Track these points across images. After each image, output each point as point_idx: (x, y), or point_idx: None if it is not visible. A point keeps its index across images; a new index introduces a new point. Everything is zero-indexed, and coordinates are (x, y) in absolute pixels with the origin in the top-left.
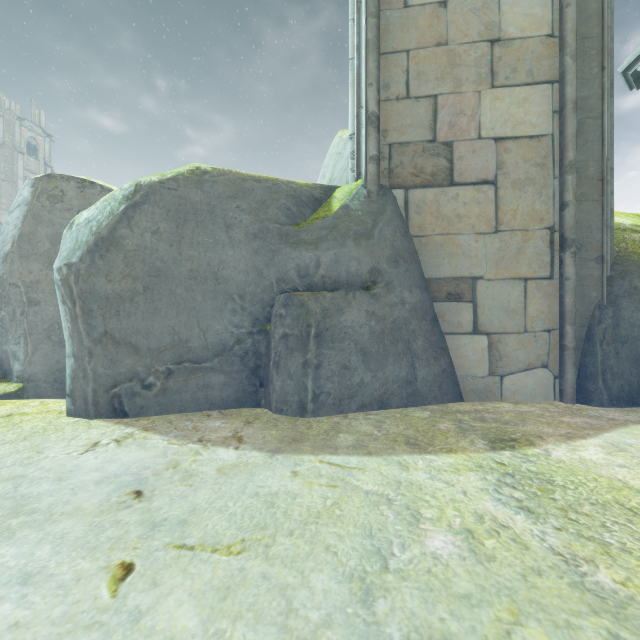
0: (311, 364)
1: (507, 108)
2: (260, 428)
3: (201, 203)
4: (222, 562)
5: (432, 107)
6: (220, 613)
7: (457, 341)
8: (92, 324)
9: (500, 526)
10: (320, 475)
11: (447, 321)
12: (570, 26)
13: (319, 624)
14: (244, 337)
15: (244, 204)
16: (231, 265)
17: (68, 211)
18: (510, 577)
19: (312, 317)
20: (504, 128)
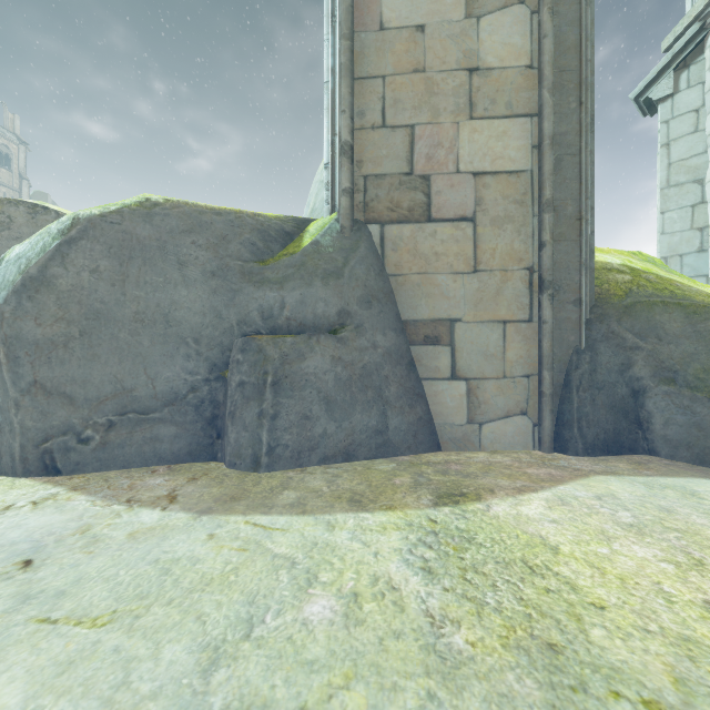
0: (267, 414)
1: (486, 141)
2: (202, 485)
3: (150, 238)
4: (80, 635)
5: (409, 138)
6: (49, 689)
7: (435, 387)
8: (19, 372)
9: (390, 588)
10: (237, 538)
11: (424, 366)
12: (547, 58)
13: (146, 696)
14: (200, 384)
15: (201, 239)
16: (185, 306)
17: (16, 240)
18: (367, 641)
19: (270, 363)
20: (483, 162)
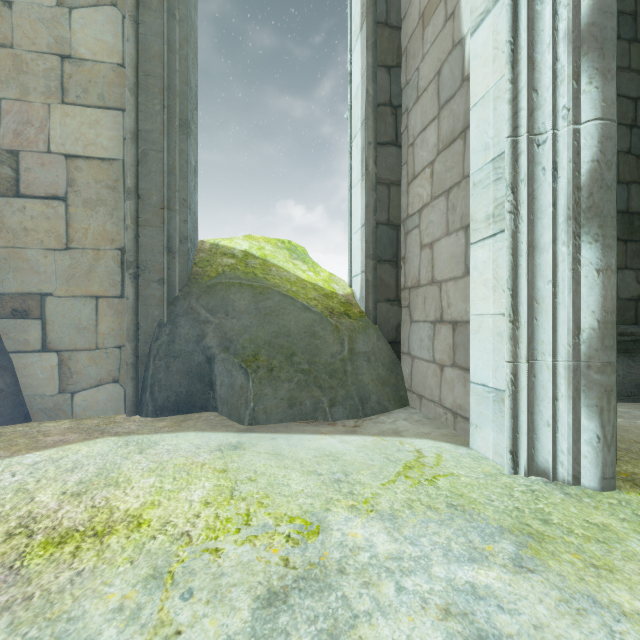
0: None
1: (79, 127)
2: None
3: None
4: None
5: None
6: None
7: (24, 359)
8: None
9: None
10: None
11: (13, 339)
12: (129, 60)
13: None
14: None
15: None
16: None
17: None
18: None
19: None
20: (76, 146)
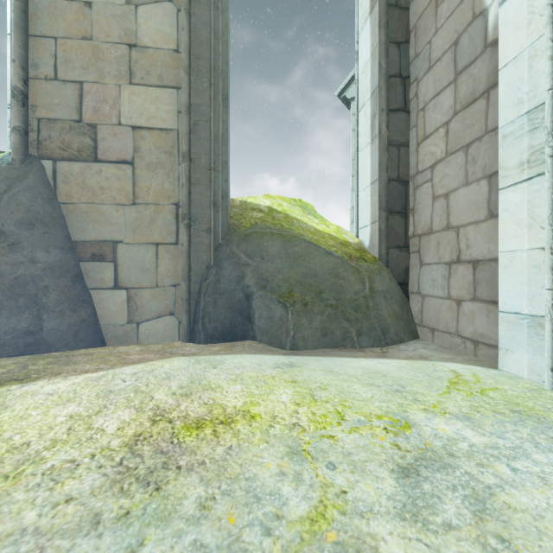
0: None
1: (143, 103)
2: None
3: None
4: None
5: (78, 91)
6: None
7: (101, 295)
8: None
9: None
10: None
11: (92, 278)
12: (184, 46)
13: None
14: None
15: None
16: None
17: None
18: None
19: None
20: (140, 119)
